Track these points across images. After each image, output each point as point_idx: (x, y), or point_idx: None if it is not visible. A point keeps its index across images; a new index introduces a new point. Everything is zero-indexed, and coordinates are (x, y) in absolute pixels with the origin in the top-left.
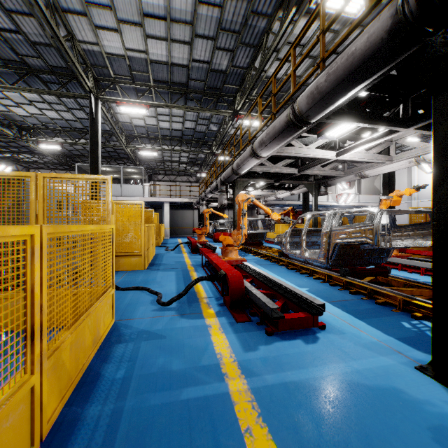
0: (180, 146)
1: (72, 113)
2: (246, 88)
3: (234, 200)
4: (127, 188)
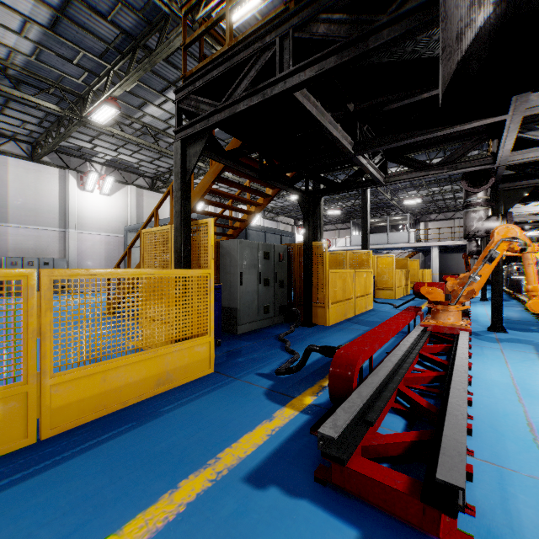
0: (451, 185)
1: None
2: None
3: (481, 248)
4: (392, 236)
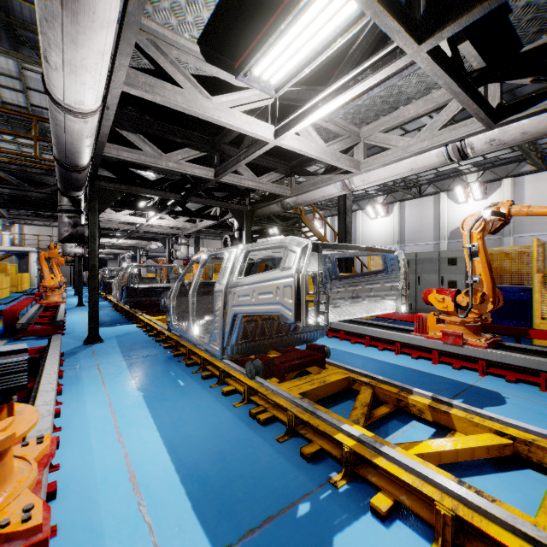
0: None
1: None
2: None
3: (75, 258)
4: None
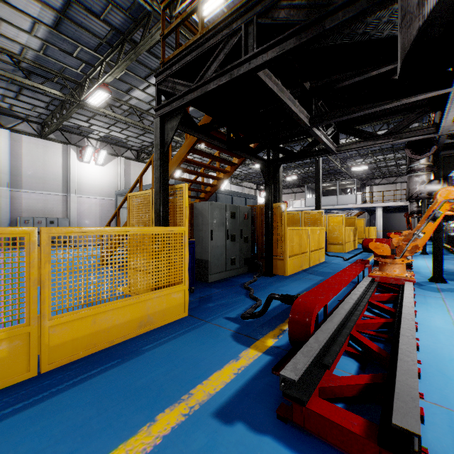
0: (393, 153)
1: None
2: None
3: (421, 208)
4: (341, 198)
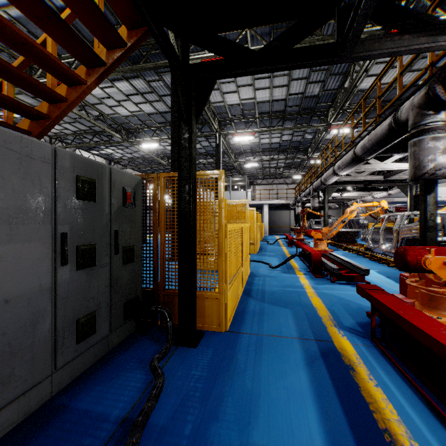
0: (278, 155)
1: (200, 143)
2: (337, 106)
3: (324, 204)
4: (234, 194)
